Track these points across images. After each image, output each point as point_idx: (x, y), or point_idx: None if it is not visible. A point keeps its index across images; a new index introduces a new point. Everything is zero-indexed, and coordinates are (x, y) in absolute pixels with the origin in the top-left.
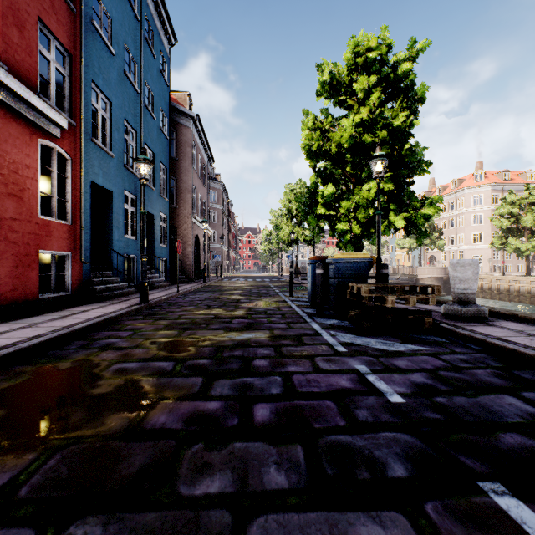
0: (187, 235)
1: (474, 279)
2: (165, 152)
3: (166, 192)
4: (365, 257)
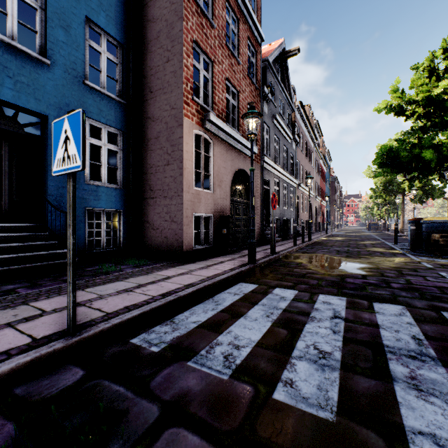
0: (333, 214)
1: (389, 226)
2: (329, 193)
3: (329, 204)
4: (376, 223)
